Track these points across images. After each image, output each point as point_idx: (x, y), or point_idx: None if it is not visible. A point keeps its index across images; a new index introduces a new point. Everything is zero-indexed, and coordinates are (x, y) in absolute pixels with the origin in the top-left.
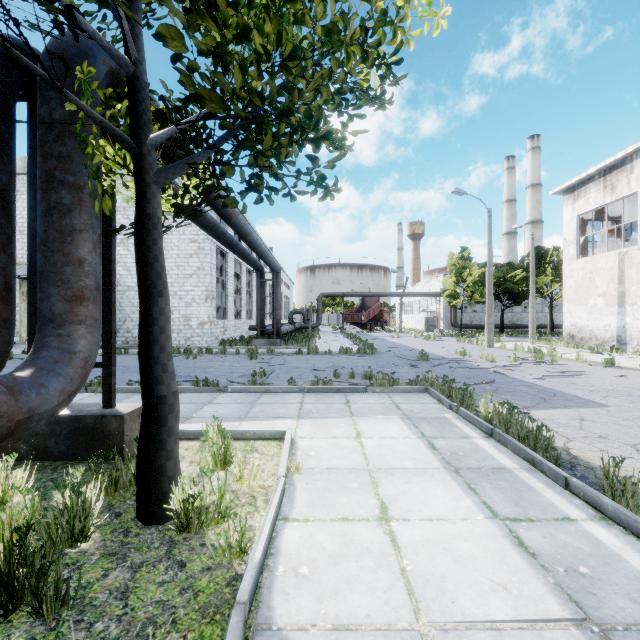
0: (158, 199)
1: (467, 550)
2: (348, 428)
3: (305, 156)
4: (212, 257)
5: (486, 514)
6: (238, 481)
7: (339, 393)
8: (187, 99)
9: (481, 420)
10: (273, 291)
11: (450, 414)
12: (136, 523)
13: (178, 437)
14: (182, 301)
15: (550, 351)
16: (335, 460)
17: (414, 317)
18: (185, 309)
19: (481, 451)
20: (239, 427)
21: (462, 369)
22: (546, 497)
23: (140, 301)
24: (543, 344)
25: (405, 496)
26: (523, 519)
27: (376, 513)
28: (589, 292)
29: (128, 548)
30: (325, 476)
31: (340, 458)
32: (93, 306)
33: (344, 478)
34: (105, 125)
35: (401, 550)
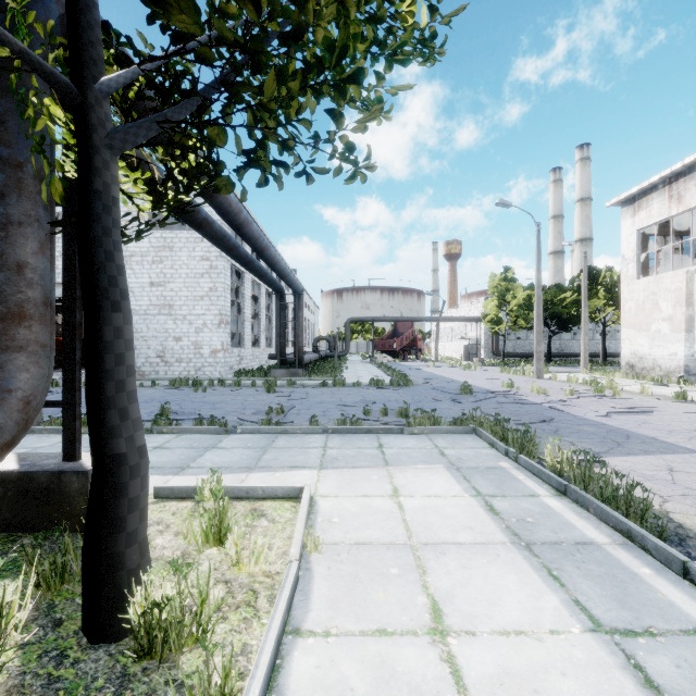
0: (113, 171)
1: (570, 695)
2: (382, 482)
3: (325, 111)
4: (226, 277)
5: (583, 622)
6: (234, 566)
7: (370, 434)
8: (150, 19)
9: (549, 472)
10: (295, 315)
11: (507, 462)
12: (79, 640)
13: (146, 510)
14: (192, 326)
15: (609, 383)
16: (366, 530)
17: (451, 345)
18: (195, 335)
19: (556, 516)
20: (245, 481)
21: (512, 404)
22: (660, 592)
23: (86, 318)
24: (598, 375)
25: (464, 590)
26: (638, 632)
27: (426, 621)
28: (652, 316)
29: (55, 690)
30: (353, 556)
31: (373, 527)
32: (39, 327)
33: (379, 559)
34: (28, 57)
35: (469, 693)
